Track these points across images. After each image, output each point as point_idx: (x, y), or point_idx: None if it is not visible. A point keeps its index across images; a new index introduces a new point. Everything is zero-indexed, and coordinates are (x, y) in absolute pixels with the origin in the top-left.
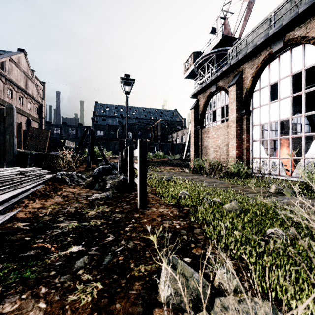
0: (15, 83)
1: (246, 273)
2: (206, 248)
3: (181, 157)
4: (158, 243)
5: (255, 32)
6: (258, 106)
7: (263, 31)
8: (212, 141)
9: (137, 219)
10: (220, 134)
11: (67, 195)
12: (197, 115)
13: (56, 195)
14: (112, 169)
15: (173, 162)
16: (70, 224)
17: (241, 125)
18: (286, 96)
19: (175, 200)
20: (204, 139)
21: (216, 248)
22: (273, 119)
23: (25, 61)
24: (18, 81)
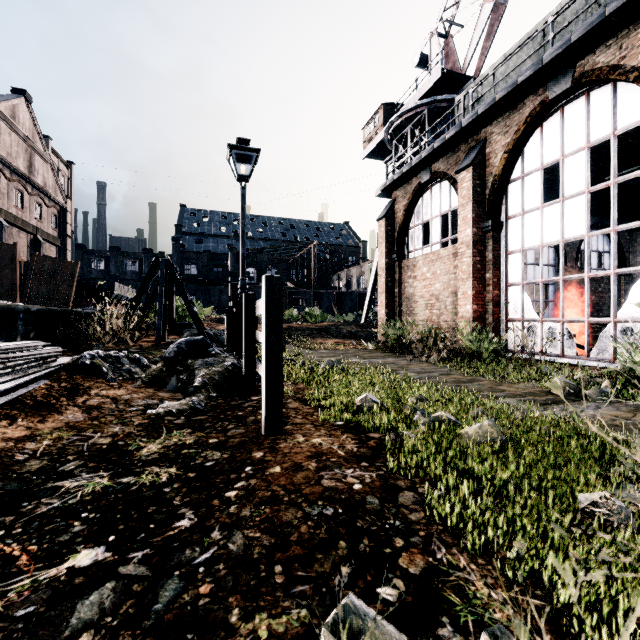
0: (5, 162)
1: (554, 633)
2: (435, 550)
3: (357, 319)
4: (308, 537)
5: (511, 59)
6: (518, 213)
7: (530, 55)
8: (423, 287)
9: (258, 467)
10: (440, 270)
11: (98, 405)
12: (392, 233)
13: (73, 405)
14: (209, 344)
15: (343, 329)
16: (90, 482)
17: (484, 252)
18: (576, 191)
19: (350, 416)
20: (405, 281)
21: (460, 551)
22: (551, 240)
23: (28, 115)
24: (13, 158)
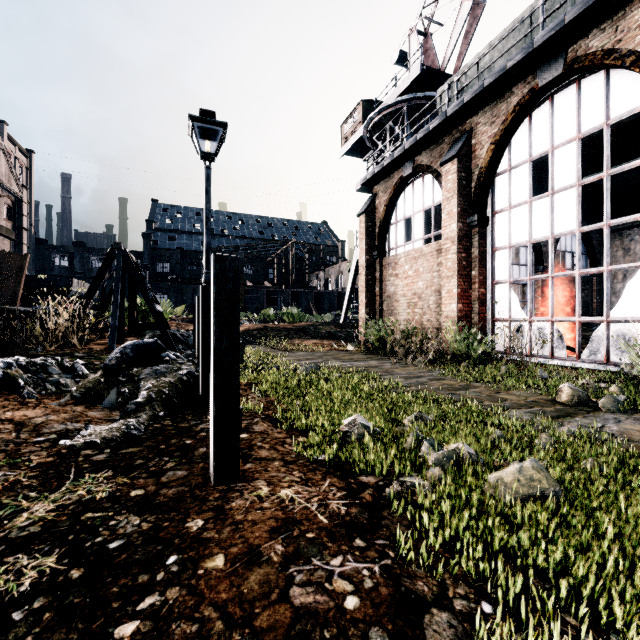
0: None
1: None
2: None
3: (336, 319)
4: None
5: (496, 48)
6: (504, 207)
7: (519, 40)
8: (405, 285)
9: (188, 555)
10: (422, 268)
11: None
12: (372, 229)
13: None
14: (162, 348)
15: (321, 329)
16: None
17: (470, 249)
18: (567, 183)
19: (334, 450)
20: (386, 279)
21: None
22: (539, 236)
23: None
24: None
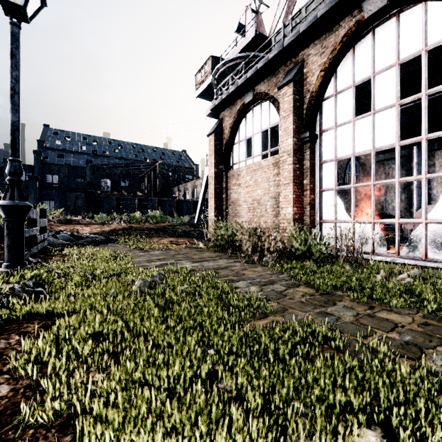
0: None
1: None
2: None
3: (192, 220)
4: None
5: None
6: (331, 126)
7: None
8: (246, 192)
9: None
10: (261, 178)
11: None
12: (220, 147)
13: None
14: None
15: (178, 228)
16: None
17: (302, 161)
18: (387, 104)
19: None
20: (231, 188)
21: None
22: (362, 149)
23: None
24: None
